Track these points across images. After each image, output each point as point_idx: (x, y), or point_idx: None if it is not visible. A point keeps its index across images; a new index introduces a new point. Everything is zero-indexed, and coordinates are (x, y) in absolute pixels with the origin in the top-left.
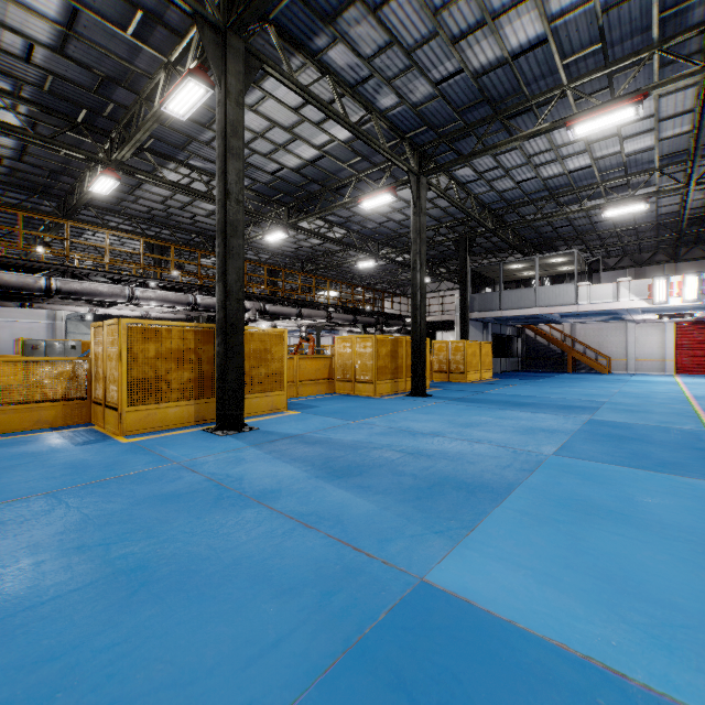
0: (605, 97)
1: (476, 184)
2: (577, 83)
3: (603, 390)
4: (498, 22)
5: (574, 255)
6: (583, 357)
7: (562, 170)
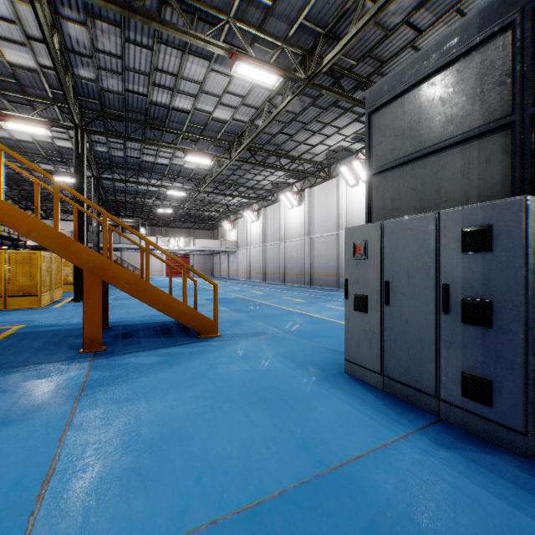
0: (173, 180)
1: (107, 180)
2: (169, 176)
3: (159, 283)
4: (159, 157)
5: (138, 220)
6: (130, 270)
7: (147, 188)
